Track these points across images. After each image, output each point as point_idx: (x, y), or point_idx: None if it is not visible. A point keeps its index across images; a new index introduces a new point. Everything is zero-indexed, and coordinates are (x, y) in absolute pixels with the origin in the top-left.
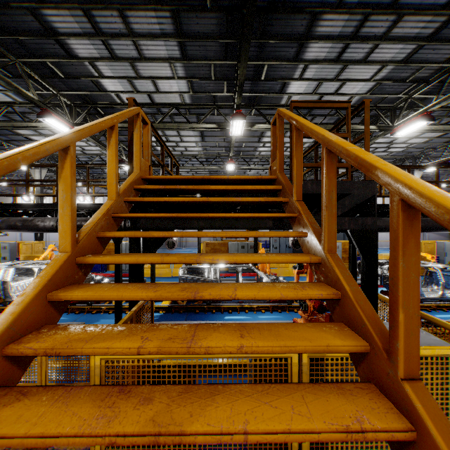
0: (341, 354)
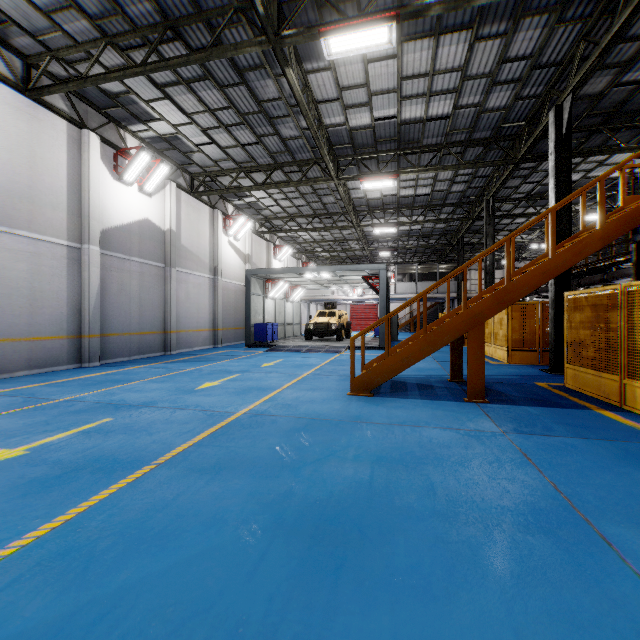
0: (635, 283)
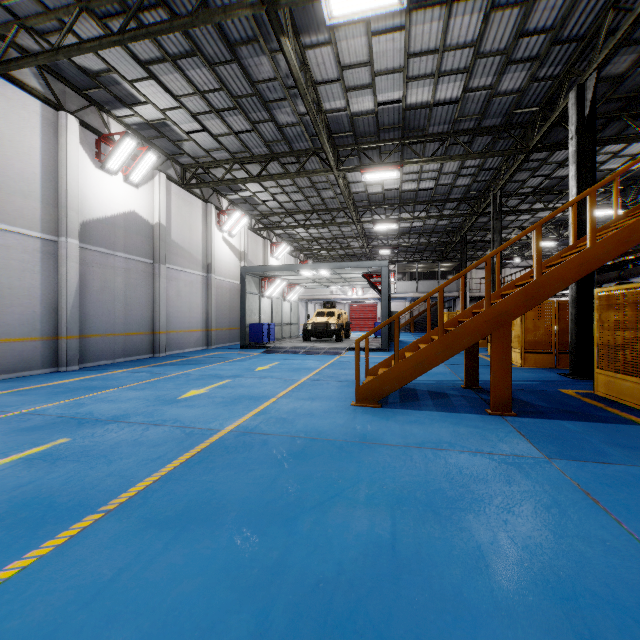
0: None
